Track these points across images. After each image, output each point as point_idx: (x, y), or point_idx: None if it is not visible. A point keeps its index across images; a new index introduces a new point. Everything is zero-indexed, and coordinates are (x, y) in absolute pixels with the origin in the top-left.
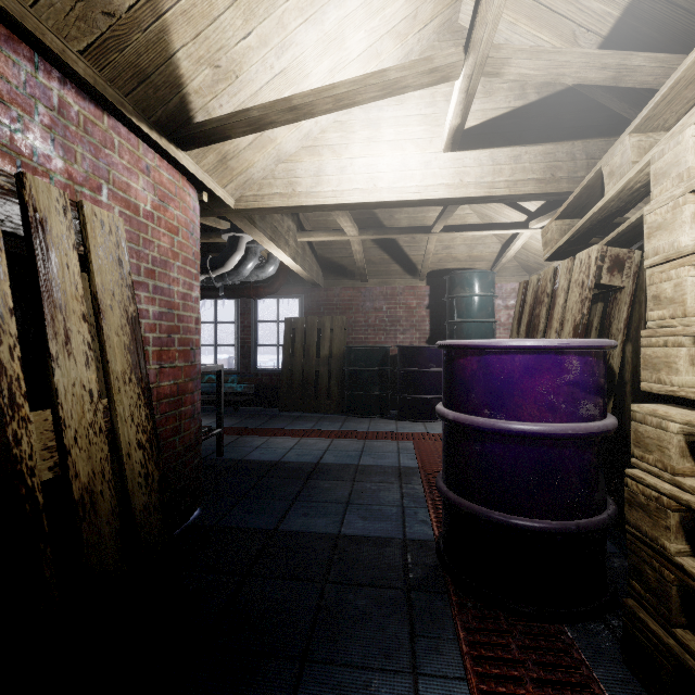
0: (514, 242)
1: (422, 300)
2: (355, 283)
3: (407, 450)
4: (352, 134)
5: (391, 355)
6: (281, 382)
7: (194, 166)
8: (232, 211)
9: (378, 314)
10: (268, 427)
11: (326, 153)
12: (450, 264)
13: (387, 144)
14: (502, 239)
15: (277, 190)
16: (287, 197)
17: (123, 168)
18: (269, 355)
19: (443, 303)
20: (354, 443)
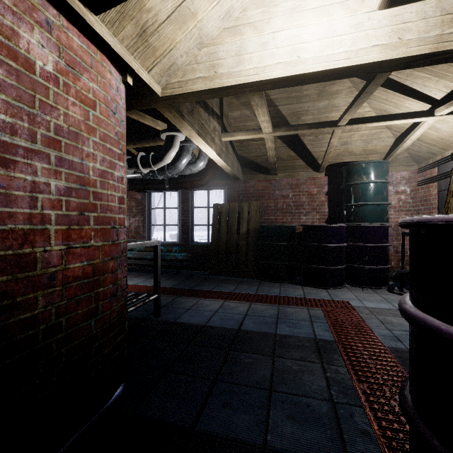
0: (412, 132)
1: (322, 188)
2: (267, 177)
3: (319, 318)
4: (274, 7)
5: (296, 232)
6: (210, 253)
7: (111, 38)
8: (160, 99)
9: (285, 200)
10: (199, 288)
11: (247, 31)
12: (346, 158)
13: (311, 12)
14: (396, 133)
15: (200, 74)
16: (209, 79)
17: (4, 8)
18: (206, 231)
19: (340, 190)
20: (269, 308)
